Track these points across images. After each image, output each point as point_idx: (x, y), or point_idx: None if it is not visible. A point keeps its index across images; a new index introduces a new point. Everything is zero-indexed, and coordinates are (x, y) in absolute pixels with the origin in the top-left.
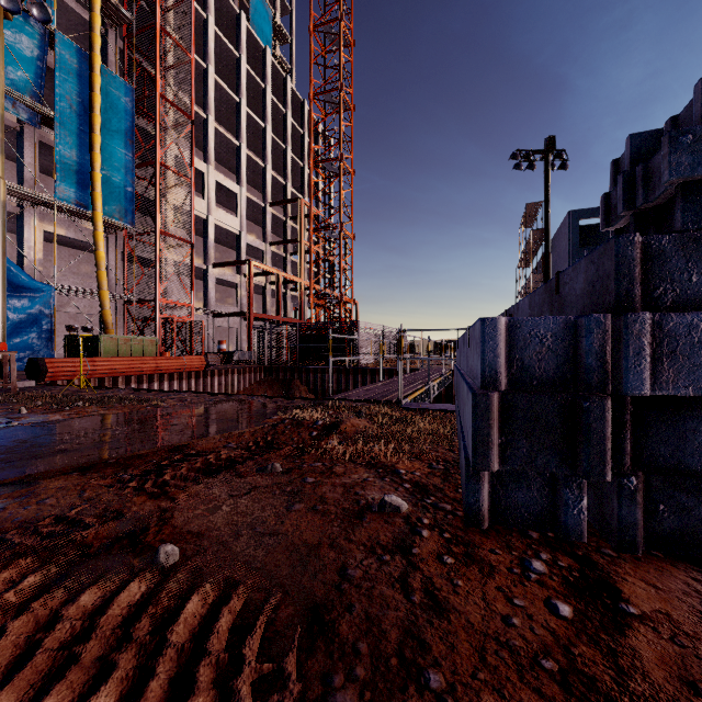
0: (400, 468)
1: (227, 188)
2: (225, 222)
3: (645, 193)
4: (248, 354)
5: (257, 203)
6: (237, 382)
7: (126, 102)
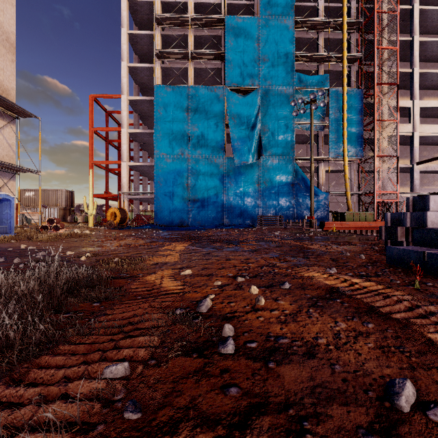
0: None
1: (430, 107)
2: (428, 131)
3: None
4: None
5: None
6: None
7: (358, 98)
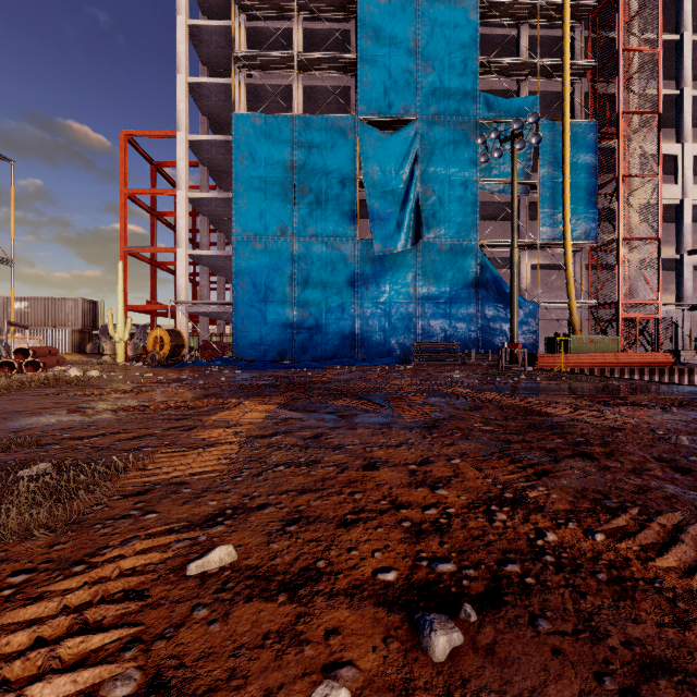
0: None
1: None
2: None
3: None
4: None
5: None
6: None
7: (590, 138)
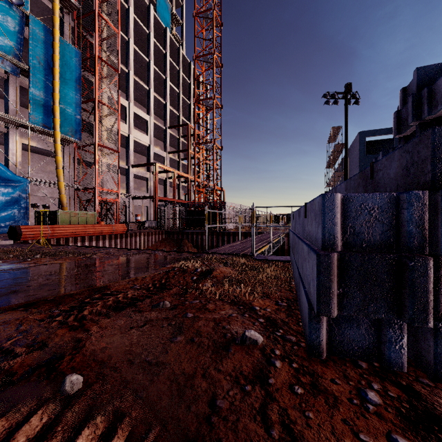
0: (256, 306)
1: (141, 117)
2: (140, 138)
3: (429, 108)
4: (154, 223)
5: (160, 127)
6: (147, 241)
7: (76, 61)
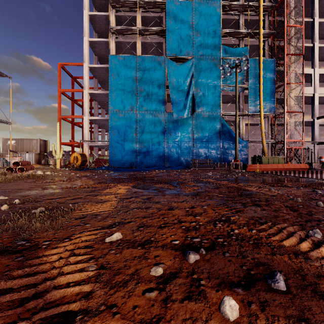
0: None
1: None
2: None
3: None
4: None
5: None
6: None
7: (272, 66)
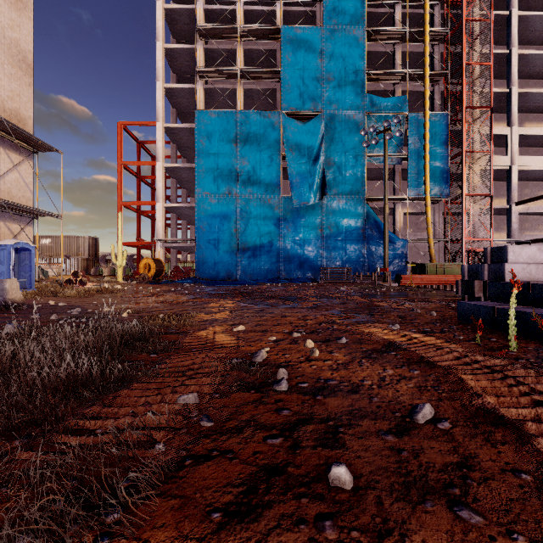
0: None
1: (532, 135)
2: (529, 164)
3: None
4: None
5: None
6: None
7: (443, 125)
